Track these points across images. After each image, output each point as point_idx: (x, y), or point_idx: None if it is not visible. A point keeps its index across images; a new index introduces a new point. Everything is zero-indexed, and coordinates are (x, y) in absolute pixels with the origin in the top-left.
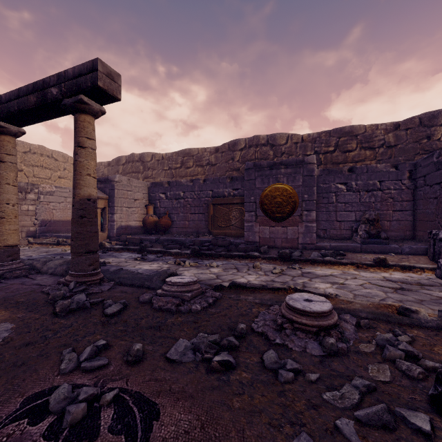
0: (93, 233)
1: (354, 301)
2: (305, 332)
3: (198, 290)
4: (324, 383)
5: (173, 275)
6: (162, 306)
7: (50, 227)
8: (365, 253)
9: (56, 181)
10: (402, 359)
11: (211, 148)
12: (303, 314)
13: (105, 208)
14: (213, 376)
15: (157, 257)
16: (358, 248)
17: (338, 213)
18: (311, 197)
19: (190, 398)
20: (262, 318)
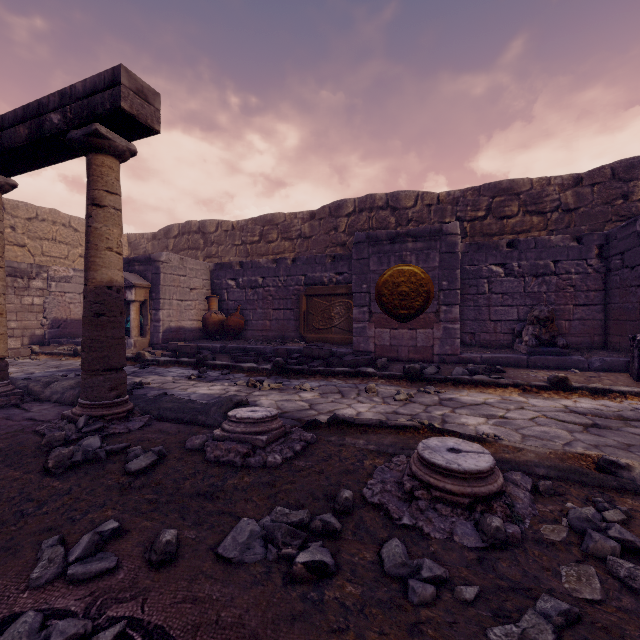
0: (117, 340)
1: (525, 448)
2: (451, 505)
3: (279, 430)
4: (489, 606)
5: (242, 405)
6: (220, 456)
7: (65, 329)
8: (534, 368)
9: (77, 261)
10: (616, 555)
11: (304, 213)
12: (447, 475)
13: (146, 302)
14: (295, 592)
15: (221, 374)
16: (523, 362)
17: (491, 308)
18: (453, 285)
19: (251, 639)
20: (379, 477)
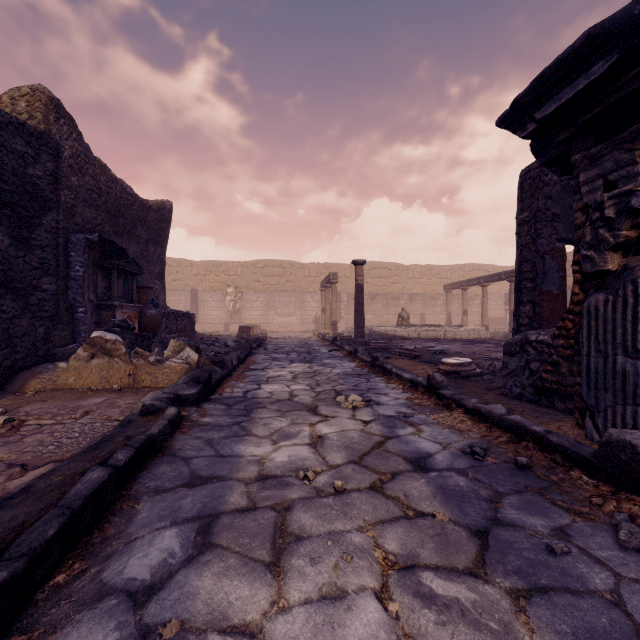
0: None
1: None
2: None
3: None
4: None
5: None
6: None
7: None
8: None
9: (488, 287)
10: None
11: None
12: None
13: None
14: None
15: None
16: None
17: None
18: None
19: None
20: None
